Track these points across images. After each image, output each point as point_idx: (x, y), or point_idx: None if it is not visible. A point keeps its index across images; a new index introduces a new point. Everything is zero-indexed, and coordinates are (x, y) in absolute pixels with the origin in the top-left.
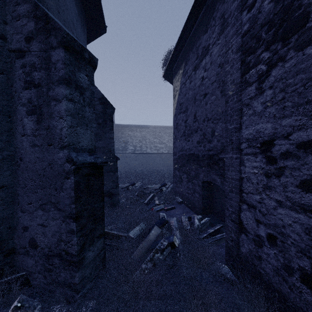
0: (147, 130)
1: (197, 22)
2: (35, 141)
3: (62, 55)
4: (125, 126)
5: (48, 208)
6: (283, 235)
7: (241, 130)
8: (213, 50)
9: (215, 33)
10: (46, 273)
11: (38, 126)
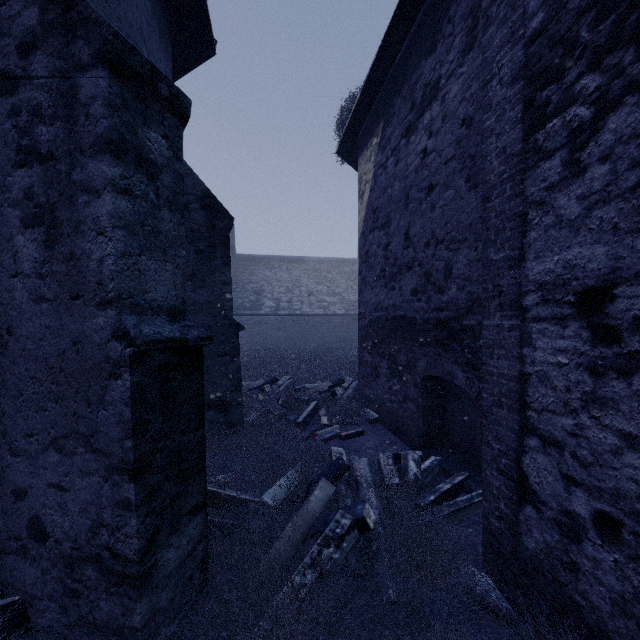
0: (304, 268)
1: (411, 32)
2: (41, 288)
3: (103, 85)
4: (257, 260)
5: (70, 448)
6: (639, 520)
7: (523, 263)
8: (448, 90)
9: (453, 52)
10: (67, 600)
11: (47, 252)
